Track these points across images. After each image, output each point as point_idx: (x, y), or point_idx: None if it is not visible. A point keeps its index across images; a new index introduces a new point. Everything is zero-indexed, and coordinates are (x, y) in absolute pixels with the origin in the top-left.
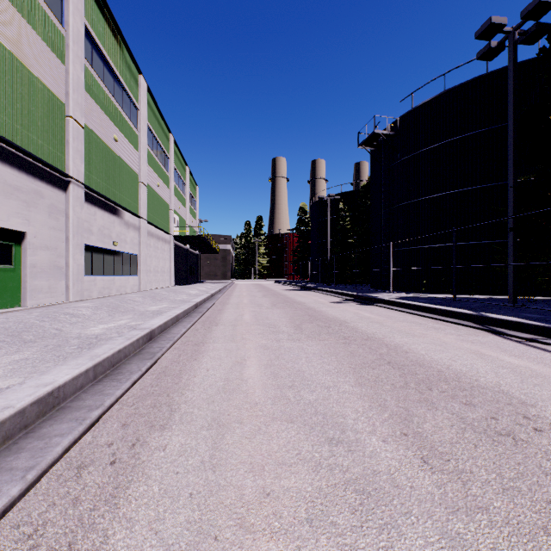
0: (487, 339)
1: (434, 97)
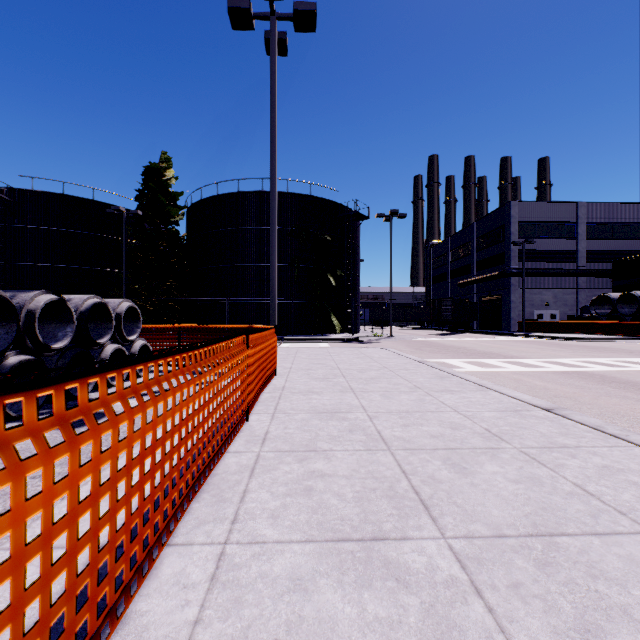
0: None
1: (56, 194)
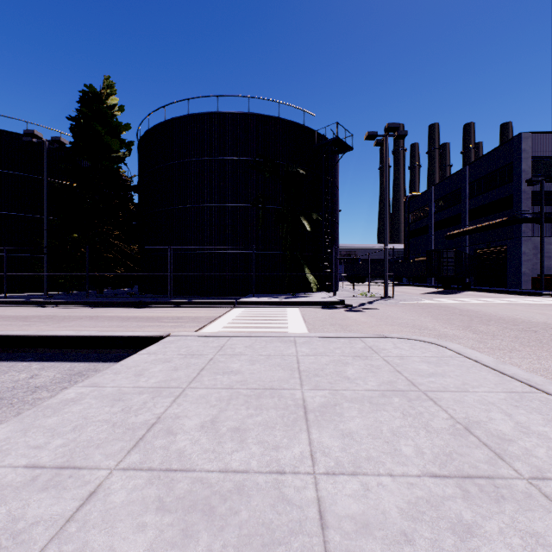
0: (39, 309)
1: None
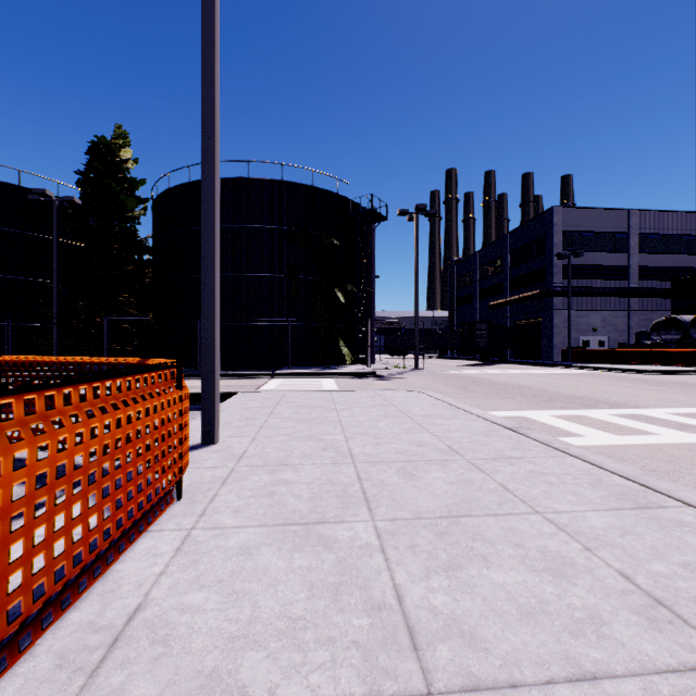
0: None
1: None
